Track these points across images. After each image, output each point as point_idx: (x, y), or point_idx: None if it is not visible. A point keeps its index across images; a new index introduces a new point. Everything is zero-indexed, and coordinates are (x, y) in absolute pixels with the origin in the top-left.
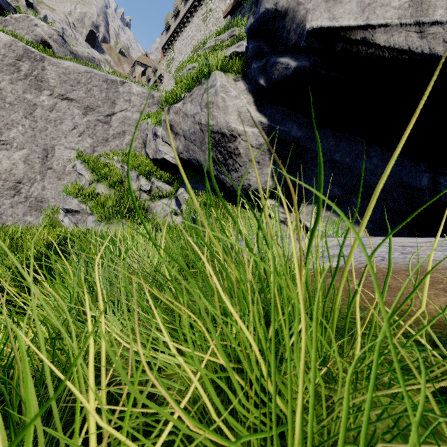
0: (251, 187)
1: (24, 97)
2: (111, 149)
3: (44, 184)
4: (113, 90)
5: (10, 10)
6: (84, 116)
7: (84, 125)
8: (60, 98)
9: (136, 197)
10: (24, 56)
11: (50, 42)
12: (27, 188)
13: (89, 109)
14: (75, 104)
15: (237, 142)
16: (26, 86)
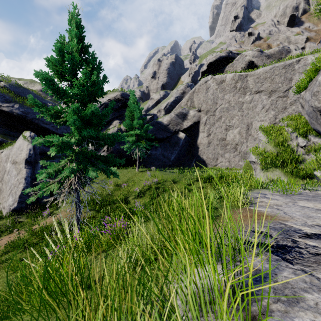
0: None
1: (238, 101)
2: (288, 113)
3: (247, 144)
4: (290, 71)
5: (235, 56)
6: (268, 98)
7: (269, 104)
8: (255, 94)
9: (293, 151)
10: (238, 80)
11: (253, 59)
12: (240, 147)
13: (272, 92)
14: (263, 93)
15: None
16: (239, 95)
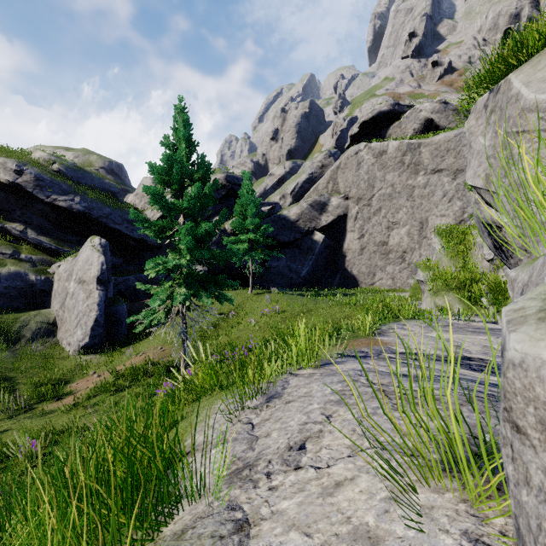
0: None
1: (407, 184)
2: None
3: (420, 252)
4: None
5: (404, 110)
6: (452, 182)
7: (453, 190)
8: (432, 173)
9: (477, 267)
10: (406, 151)
11: (432, 116)
12: (409, 257)
13: (458, 172)
14: (445, 173)
15: (502, 231)
16: (408, 175)
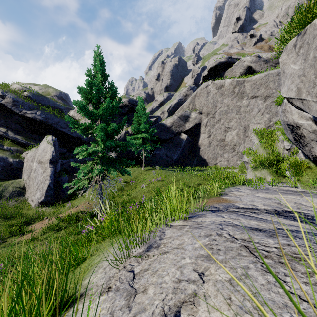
0: (316, 157)
1: (236, 104)
2: None
3: (244, 145)
4: None
5: (234, 61)
6: (264, 103)
7: (264, 108)
8: (251, 98)
9: (280, 153)
10: (236, 85)
11: (251, 65)
12: (237, 148)
13: (267, 97)
14: (259, 98)
15: (300, 129)
16: (237, 99)
